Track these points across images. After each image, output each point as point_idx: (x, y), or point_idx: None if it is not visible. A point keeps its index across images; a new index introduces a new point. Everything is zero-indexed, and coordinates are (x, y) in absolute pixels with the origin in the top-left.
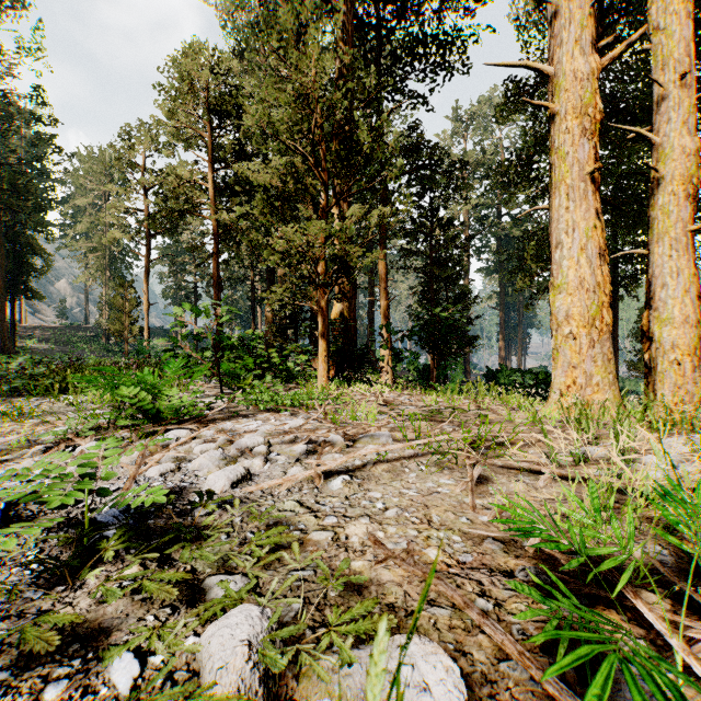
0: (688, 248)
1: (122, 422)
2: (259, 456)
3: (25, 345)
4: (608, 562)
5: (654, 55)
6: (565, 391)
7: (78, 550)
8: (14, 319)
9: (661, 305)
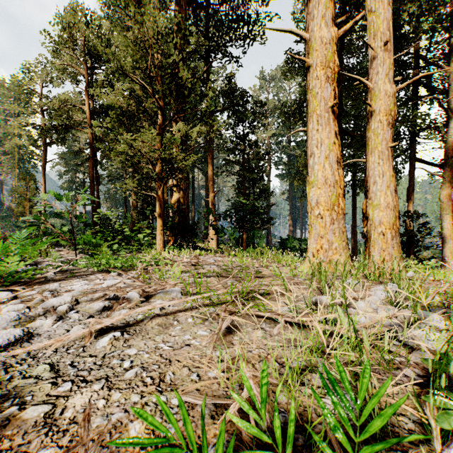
0: (389, 158)
1: None
2: (53, 315)
3: None
4: None
5: (369, 28)
6: (316, 253)
7: None
8: None
9: (373, 195)
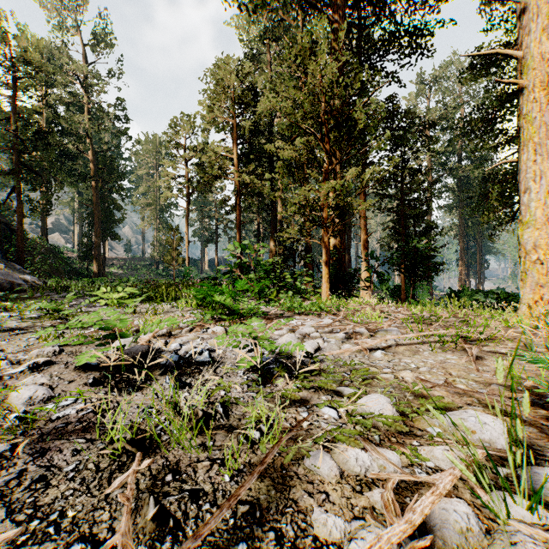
0: None
1: (224, 316)
2: (318, 338)
3: (110, 271)
4: None
5: None
6: (532, 305)
7: (265, 371)
8: (104, 253)
9: None
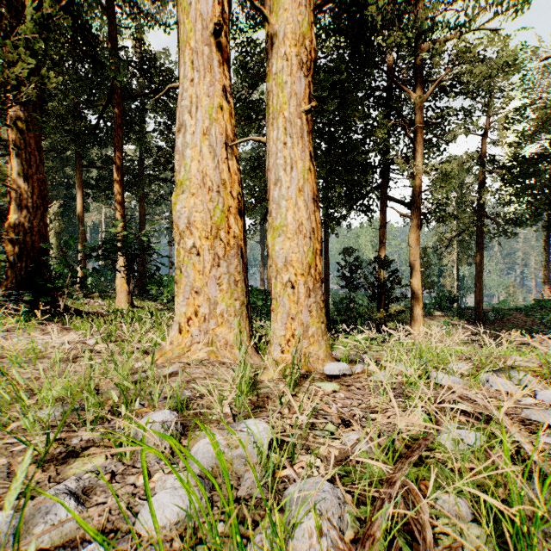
0: (304, 134)
1: None
2: None
3: None
4: None
5: None
6: (185, 325)
7: None
8: None
9: (274, 206)
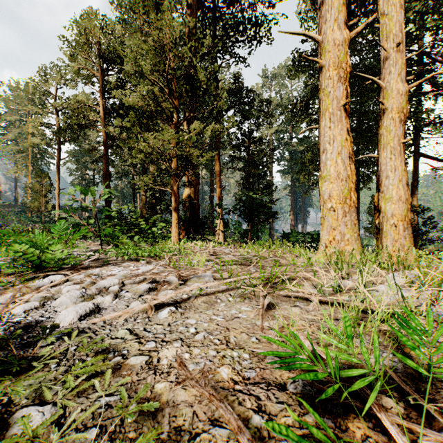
0: (401, 153)
1: (9, 270)
2: (110, 293)
3: None
4: (358, 382)
5: (382, 31)
6: (328, 244)
7: None
8: None
9: (385, 189)
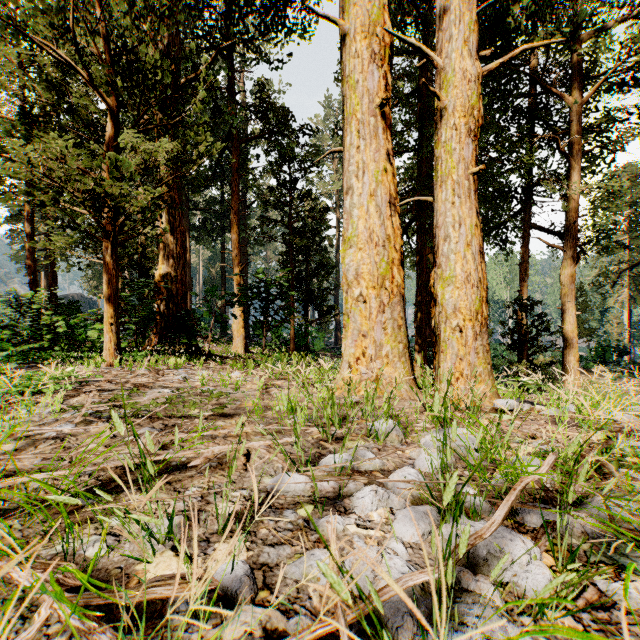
0: (471, 194)
1: None
2: None
3: None
4: None
5: None
6: (354, 364)
7: None
8: None
9: (444, 260)
